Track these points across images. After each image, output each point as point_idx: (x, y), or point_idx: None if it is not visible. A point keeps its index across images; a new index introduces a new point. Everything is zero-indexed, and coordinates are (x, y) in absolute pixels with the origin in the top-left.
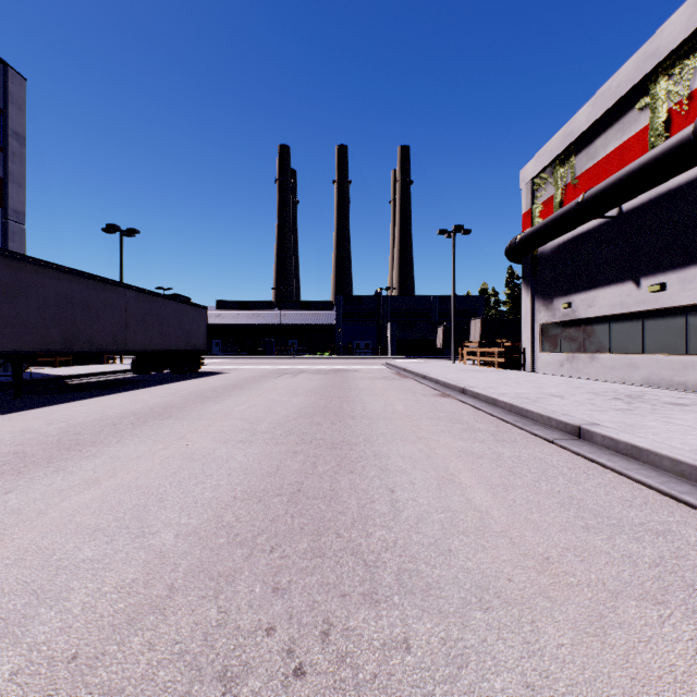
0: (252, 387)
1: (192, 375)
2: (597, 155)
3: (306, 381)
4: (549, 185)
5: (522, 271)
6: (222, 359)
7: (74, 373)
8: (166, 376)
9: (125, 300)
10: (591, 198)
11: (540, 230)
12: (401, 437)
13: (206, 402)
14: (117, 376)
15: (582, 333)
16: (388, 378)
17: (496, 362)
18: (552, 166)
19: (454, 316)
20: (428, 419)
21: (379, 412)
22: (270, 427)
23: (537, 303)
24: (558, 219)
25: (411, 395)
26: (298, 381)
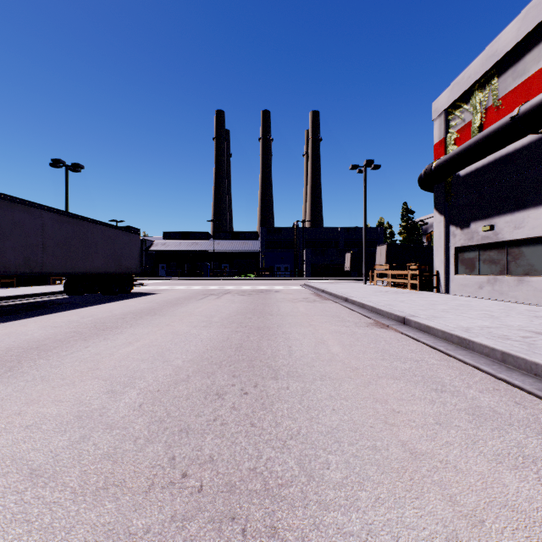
0: (167, 312)
1: (121, 296)
2: (527, 71)
3: (227, 304)
4: (465, 112)
5: (434, 198)
6: (164, 280)
7: (1, 295)
8: (94, 297)
9: (41, 221)
10: (532, 109)
11: (461, 153)
12: (372, 449)
13: (93, 337)
14: (47, 297)
15: (506, 256)
16: (309, 300)
17: (408, 283)
18: (469, 92)
19: (365, 242)
20: (390, 380)
21: (311, 359)
22: (134, 405)
23: (451, 227)
24: (484, 138)
25: (341, 325)
26: (220, 304)
